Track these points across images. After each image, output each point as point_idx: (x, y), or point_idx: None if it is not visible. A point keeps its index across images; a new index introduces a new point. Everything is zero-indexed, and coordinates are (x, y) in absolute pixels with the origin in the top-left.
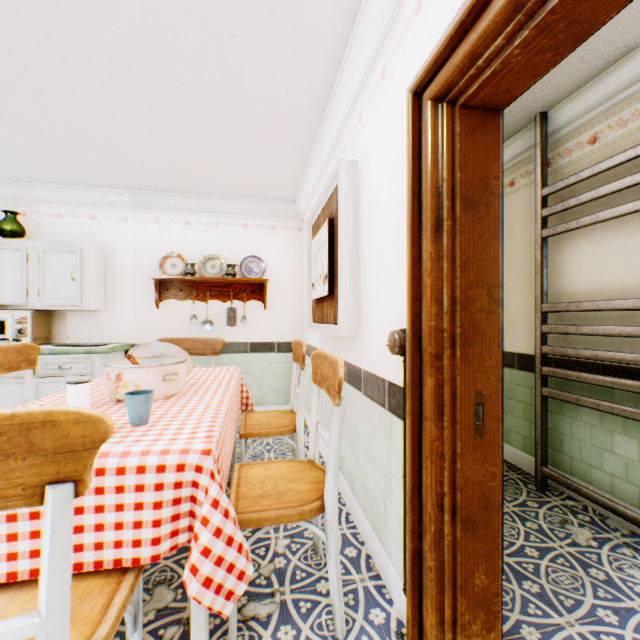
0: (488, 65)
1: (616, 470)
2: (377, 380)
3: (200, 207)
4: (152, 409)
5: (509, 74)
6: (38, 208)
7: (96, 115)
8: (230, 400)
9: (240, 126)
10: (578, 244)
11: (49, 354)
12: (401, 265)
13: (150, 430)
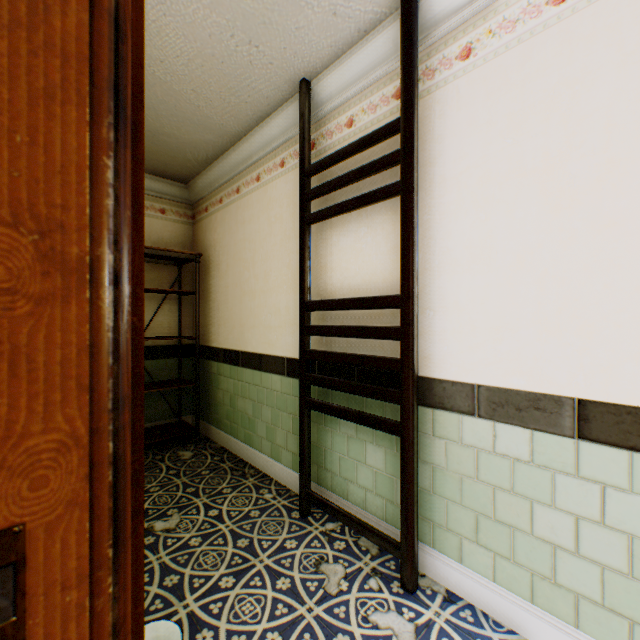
0: None
1: (369, 482)
2: None
3: None
4: None
5: None
6: None
7: None
8: None
9: None
10: (339, 236)
11: None
12: None
13: None
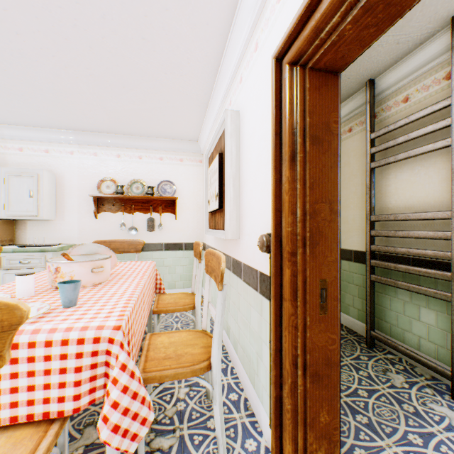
0: (328, 37)
1: (421, 333)
2: (252, 271)
3: (128, 144)
4: (82, 294)
5: (344, 44)
6: (5, 143)
7: (45, 74)
8: (143, 286)
9: (155, 84)
10: (395, 173)
11: (12, 252)
12: (268, 186)
13: (77, 311)
